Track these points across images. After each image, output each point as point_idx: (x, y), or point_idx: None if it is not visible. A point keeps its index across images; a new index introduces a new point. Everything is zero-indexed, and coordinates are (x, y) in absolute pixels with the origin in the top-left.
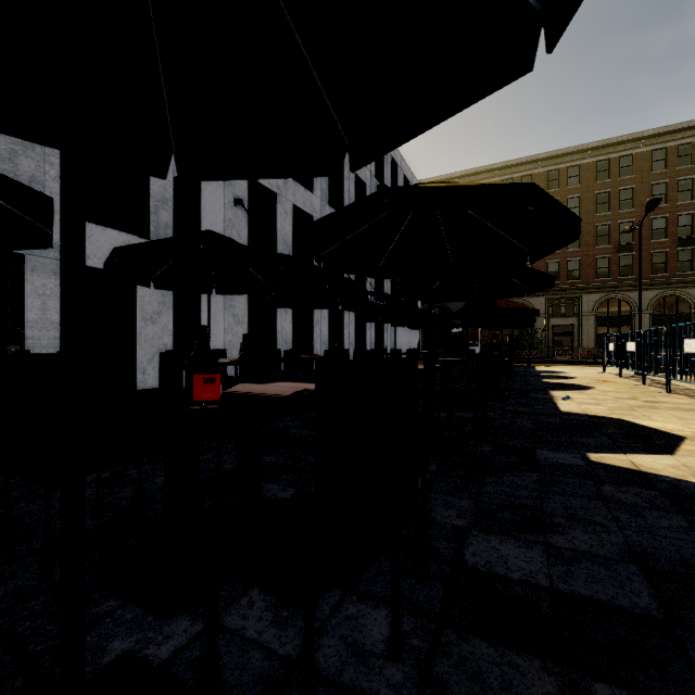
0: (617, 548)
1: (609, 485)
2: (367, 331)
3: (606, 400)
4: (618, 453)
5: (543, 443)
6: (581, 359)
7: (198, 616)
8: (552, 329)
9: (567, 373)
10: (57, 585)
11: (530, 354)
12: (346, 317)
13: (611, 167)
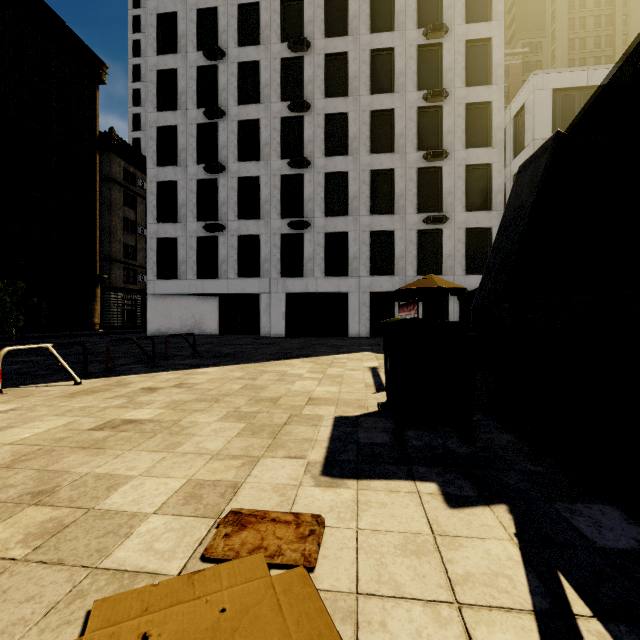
0: None
1: None
2: None
3: None
4: None
5: None
6: None
7: None
8: None
9: None
10: None
11: None
12: None
13: None
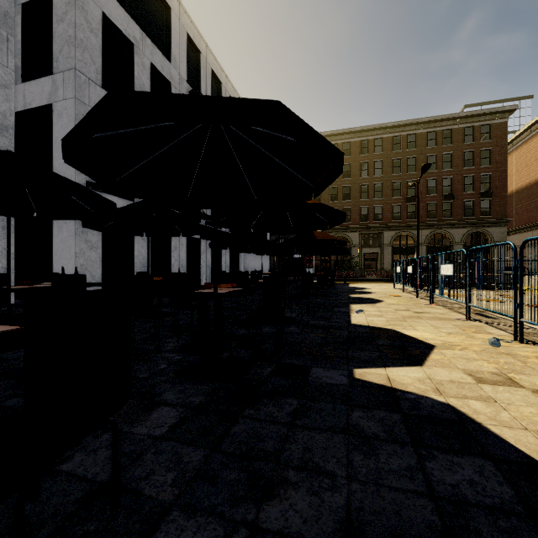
0: (333, 521)
1: (359, 410)
2: (223, 256)
3: (388, 312)
4: (380, 367)
5: (322, 359)
6: (382, 278)
7: None
8: (363, 256)
9: (369, 288)
10: None
11: (349, 274)
12: (204, 245)
13: (402, 142)
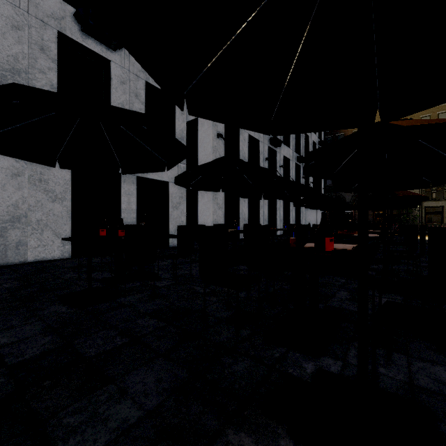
0: None
1: None
2: (290, 212)
3: None
4: None
5: None
6: None
7: (334, 358)
8: (424, 209)
9: None
10: (246, 338)
11: None
12: (278, 203)
13: None
